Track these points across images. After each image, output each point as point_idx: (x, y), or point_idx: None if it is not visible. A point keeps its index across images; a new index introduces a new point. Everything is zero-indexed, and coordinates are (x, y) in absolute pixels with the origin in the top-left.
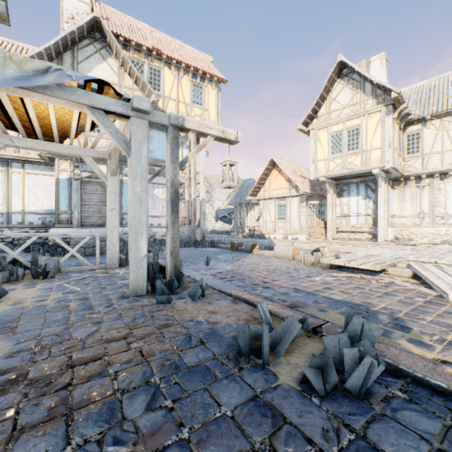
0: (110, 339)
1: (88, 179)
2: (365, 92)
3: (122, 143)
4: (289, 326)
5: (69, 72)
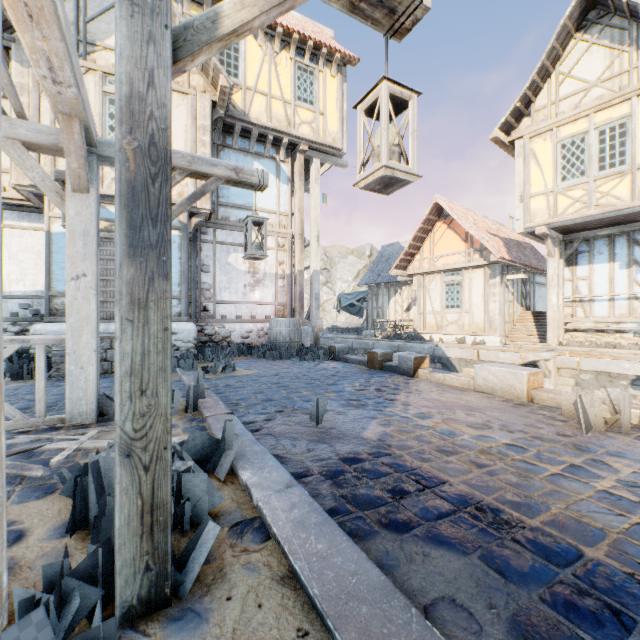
0: None
1: (104, 234)
2: None
3: None
4: None
5: None
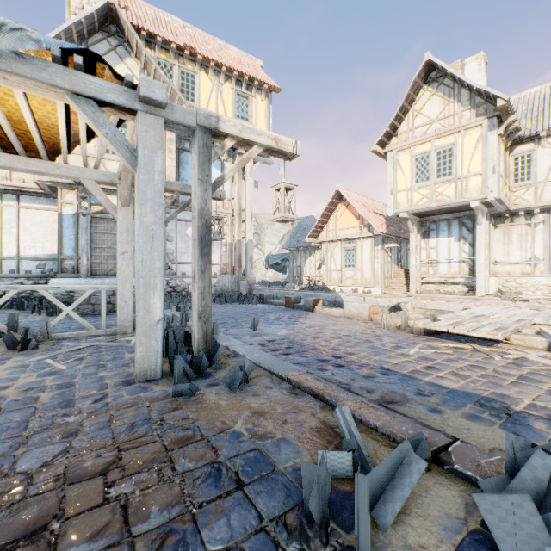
0: (78, 474)
1: (100, 215)
2: (460, 101)
3: (124, 151)
4: (399, 462)
5: (35, 34)
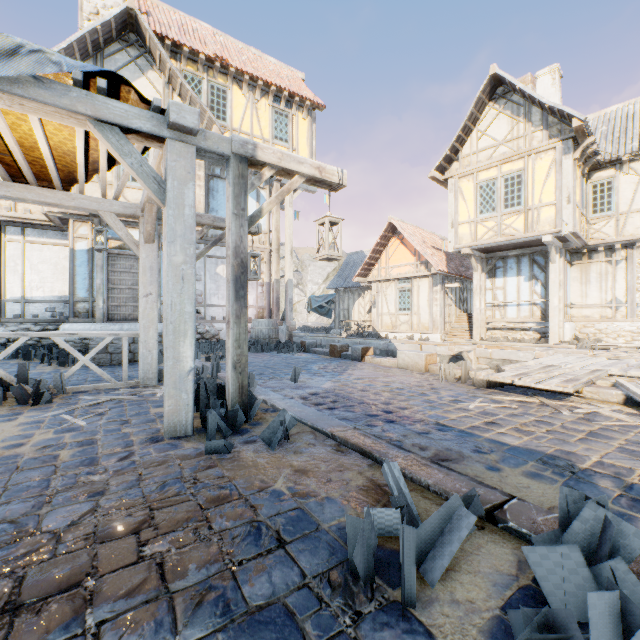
0: (109, 533)
1: (118, 251)
2: (531, 121)
3: (151, 183)
4: (449, 517)
5: (55, 56)
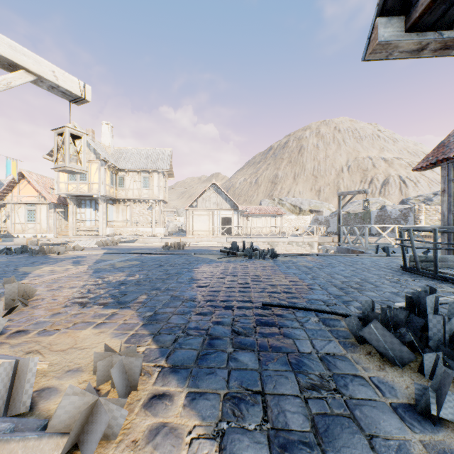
0: None
1: None
2: (90, 149)
3: None
4: (6, 249)
5: None
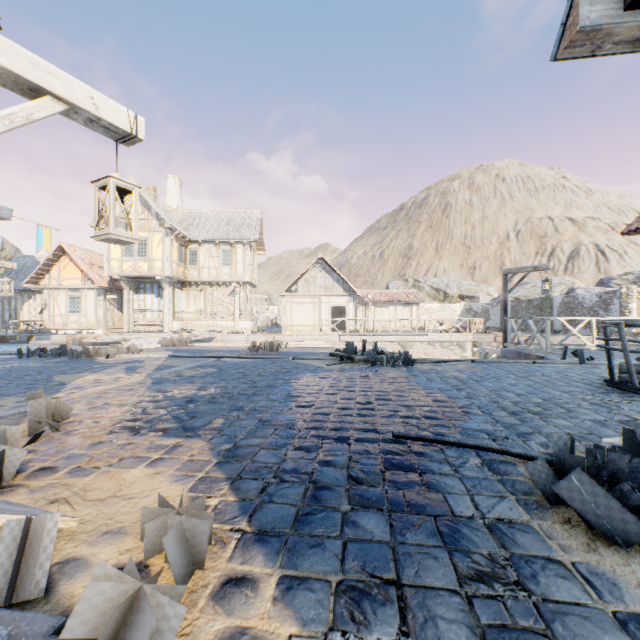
0: None
1: None
2: (152, 213)
3: None
4: (39, 350)
5: None
